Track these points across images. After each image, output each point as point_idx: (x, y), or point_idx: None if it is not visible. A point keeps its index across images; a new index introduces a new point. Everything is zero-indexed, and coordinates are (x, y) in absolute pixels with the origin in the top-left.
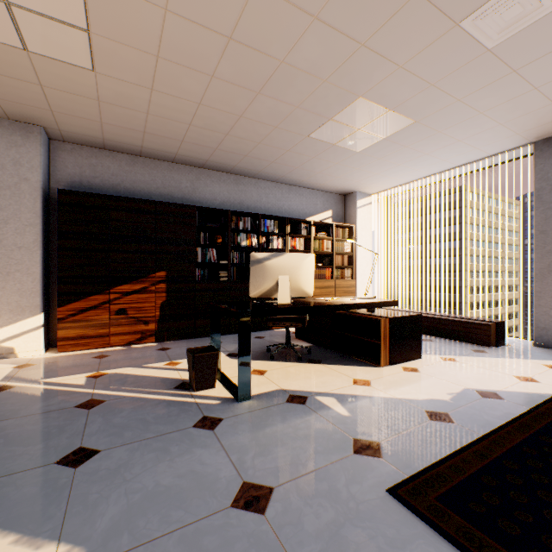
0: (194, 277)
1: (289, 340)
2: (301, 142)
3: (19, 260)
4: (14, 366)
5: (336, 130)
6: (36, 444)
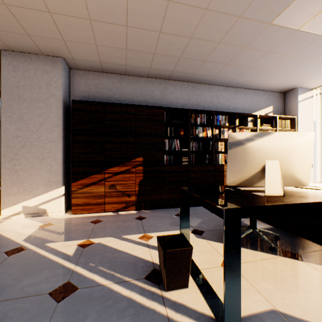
0: (163, 161)
1: (254, 224)
2: (261, 34)
3: (49, 150)
4: (41, 224)
5: (309, 5)
6: None
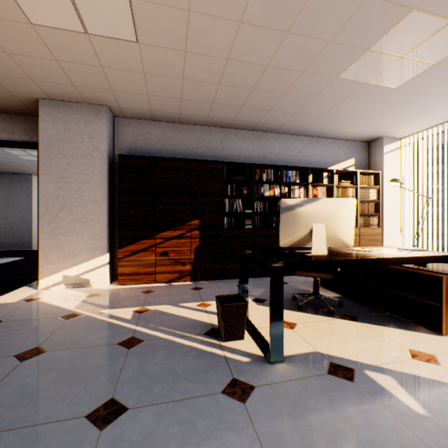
0: (222, 225)
1: (317, 290)
2: (328, 86)
3: (92, 211)
4: (87, 294)
5: (372, 64)
6: (78, 385)
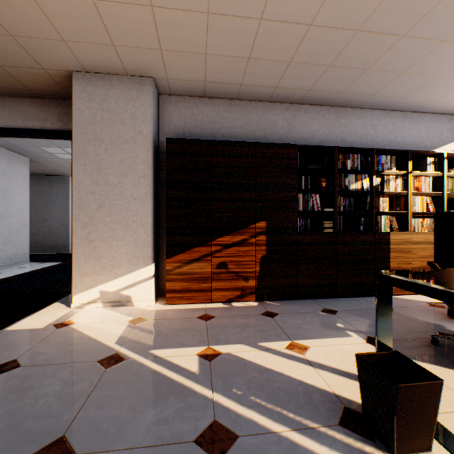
0: (295, 228)
1: None
2: None
3: (134, 211)
4: (129, 318)
5: None
6: None
